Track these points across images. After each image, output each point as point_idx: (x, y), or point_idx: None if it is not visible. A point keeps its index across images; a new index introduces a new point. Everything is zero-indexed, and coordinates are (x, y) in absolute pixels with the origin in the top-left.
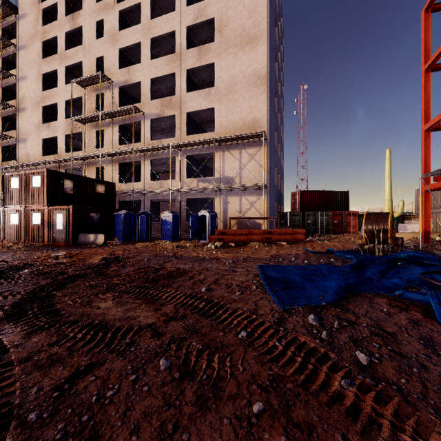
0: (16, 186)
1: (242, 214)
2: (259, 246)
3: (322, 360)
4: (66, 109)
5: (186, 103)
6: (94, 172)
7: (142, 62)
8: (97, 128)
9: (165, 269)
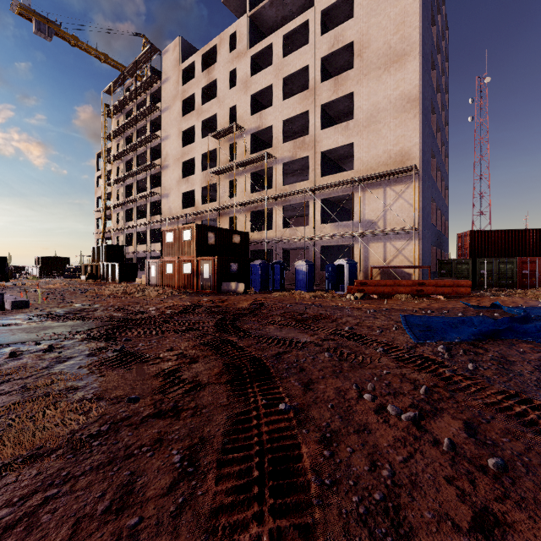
0: (170, 240)
1: (387, 263)
2: (406, 299)
3: (438, 364)
4: (202, 163)
5: (320, 141)
6: (228, 222)
7: (274, 105)
8: (230, 178)
9: (308, 314)
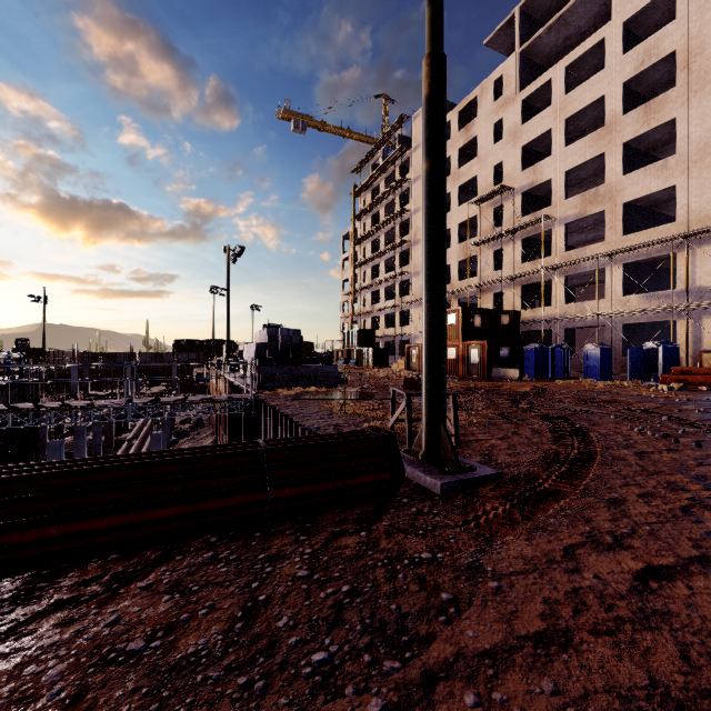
0: None
1: None
2: None
3: None
4: (459, 233)
5: (622, 190)
6: (491, 299)
7: (553, 154)
8: (494, 248)
9: (600, 399)
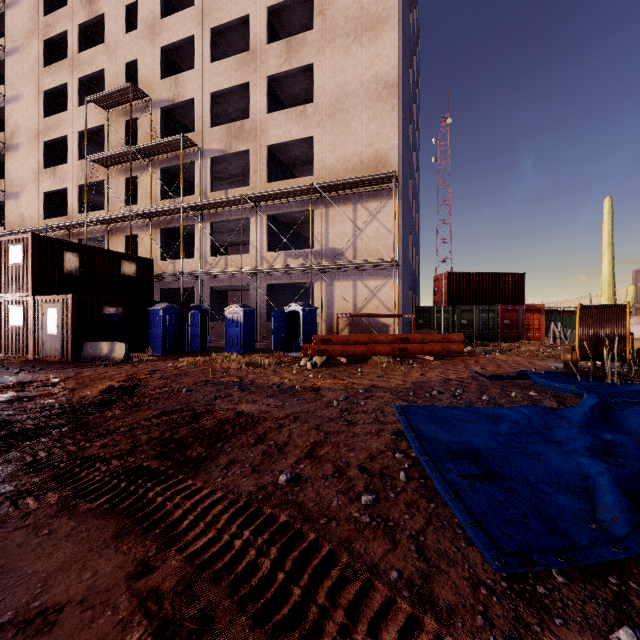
0: None
1: (358, 309)
2: (388, 363)
3: None
4: (80, 146)
5: (267, 130)
6: (123, 244)
7: (197, 67)
8: (127, 174)
9: (213, 415)
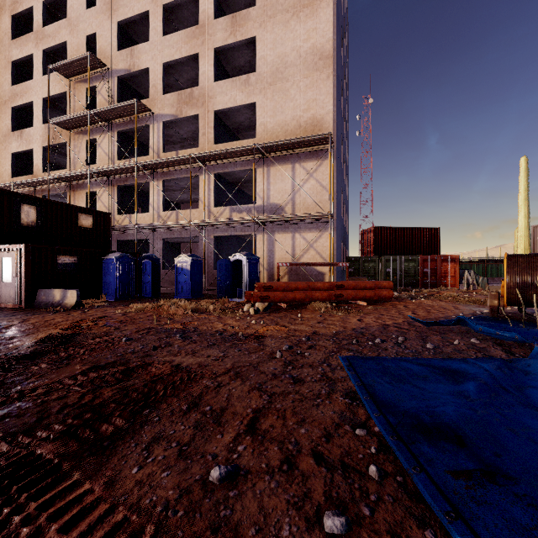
0: None
1: (296, 259)
2: (326, 309)
3: None
4: (45, 111)
5: (214, 96)
6: (83, 199)
7: (150, 39)
8: (87, 136)
9: (148, 370)
